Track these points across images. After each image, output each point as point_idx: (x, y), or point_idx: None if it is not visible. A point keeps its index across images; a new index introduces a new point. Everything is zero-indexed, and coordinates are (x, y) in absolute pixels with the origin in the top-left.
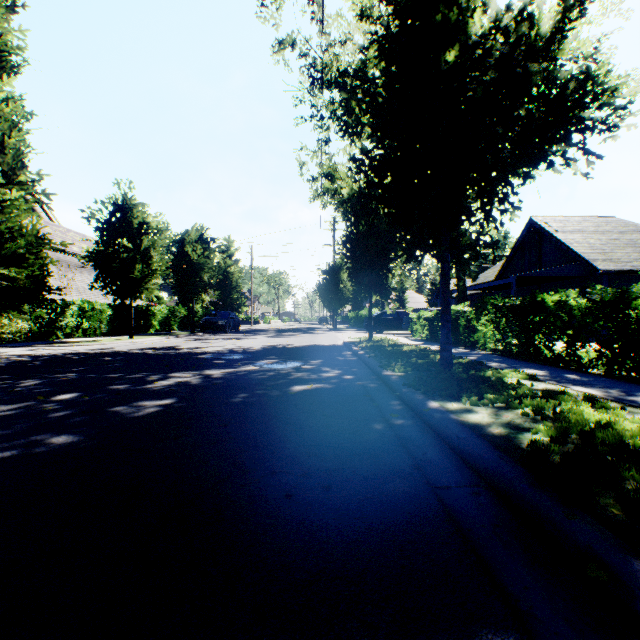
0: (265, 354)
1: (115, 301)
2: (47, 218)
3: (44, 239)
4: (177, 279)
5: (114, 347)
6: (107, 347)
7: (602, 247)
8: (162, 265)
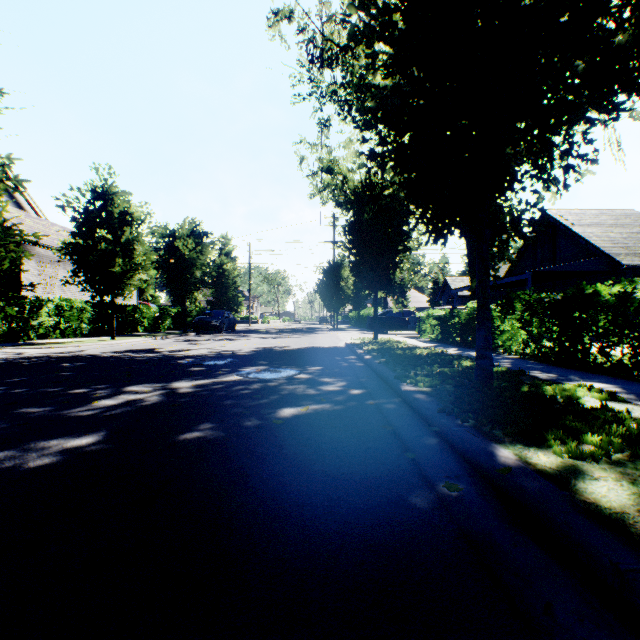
0: (255, 358)
1: (93, 298)
2: (33, 212)
3: (11, 228)
4: (167, 276)
5: (86, 350)
6: (78, 350)
7: (624, 241)
8: (147, 259)
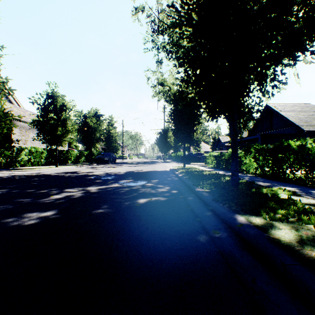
0: (126, 176)
1: (47, 147)
2: (17, 105)
3: (7, 113)
4: (83, 136)
5: (44, 172)
6: (40, 172)
7: (305, 119)
8: (73, 128)
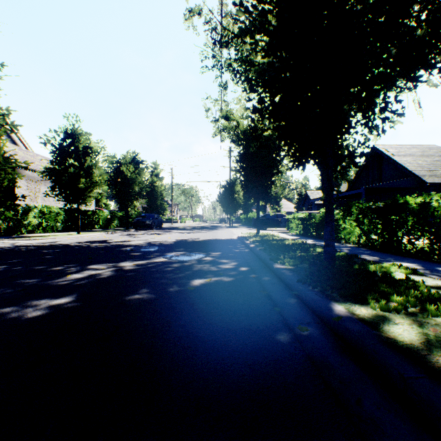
0: (176, 247)
1: (65, 206)
2: (23, 147)
3: (9, 158)
4: (116, 190)
5: (61, 241)
6: (55, 241)
7: (428, 166)
8: (101, 179)
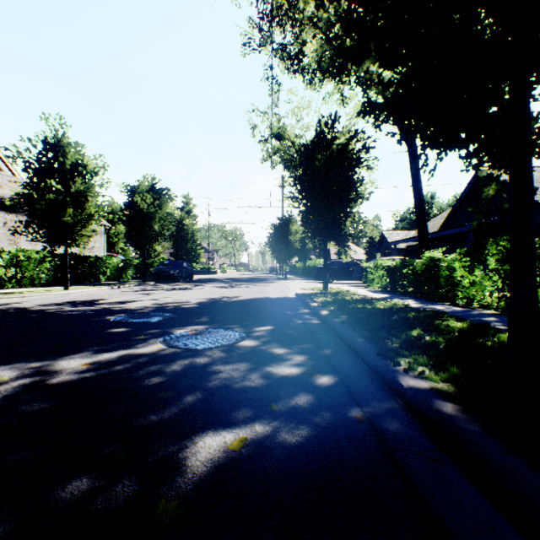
0: (197, 313)
1: (44, 248)
2: (9, 172)
3: None
4: (128, 229)
5: (25, 301)
6: (17, 301)
7: None
8: (100, 210)
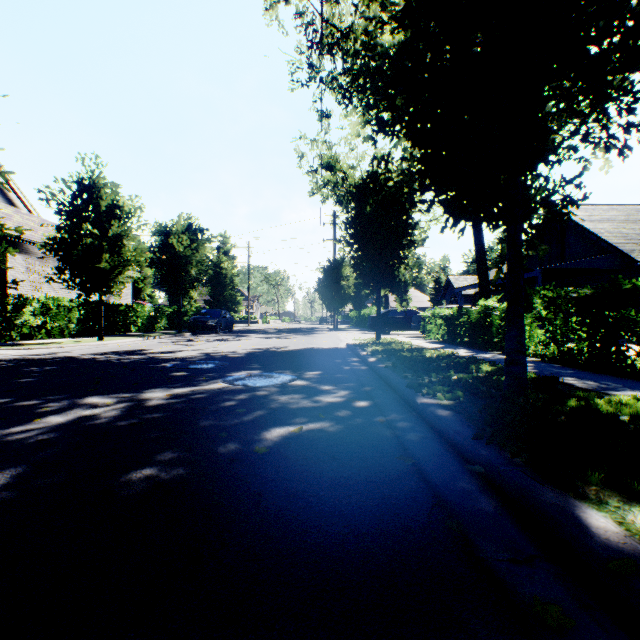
0: (248, 361)
1: (79, 296)
2: (25, 209)
3: None
4: (162, 274)
5: (67, 351)
6: (59, 351)
7: (637, 237)
8: (137, 255)
